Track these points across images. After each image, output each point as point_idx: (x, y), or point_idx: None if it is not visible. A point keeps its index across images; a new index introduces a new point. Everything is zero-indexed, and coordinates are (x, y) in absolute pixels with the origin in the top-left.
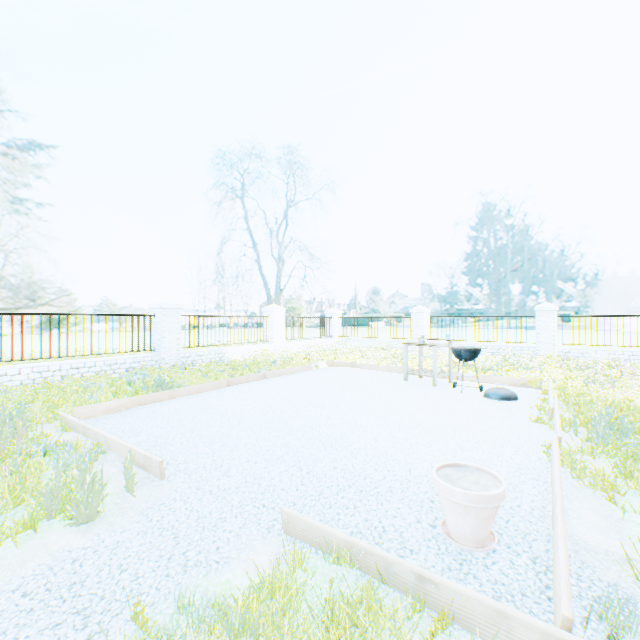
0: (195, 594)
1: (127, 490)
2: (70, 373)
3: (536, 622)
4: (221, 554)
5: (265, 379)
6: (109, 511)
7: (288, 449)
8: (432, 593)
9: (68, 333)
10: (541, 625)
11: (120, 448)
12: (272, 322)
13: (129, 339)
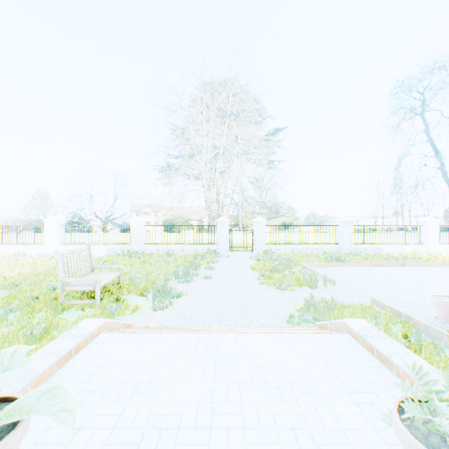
0: (338, 301)
1: (323, 285)
2: (300, 251)
3: (435, 328)
4: (348, 302)
5: (402, 266)
6: (318, 288)
7: (389, 289)
8: (410, 321)
9: (299, 234)
10: (436, 328)
11: (320, 275)
12: (424, 230)
13: (324, 237)
